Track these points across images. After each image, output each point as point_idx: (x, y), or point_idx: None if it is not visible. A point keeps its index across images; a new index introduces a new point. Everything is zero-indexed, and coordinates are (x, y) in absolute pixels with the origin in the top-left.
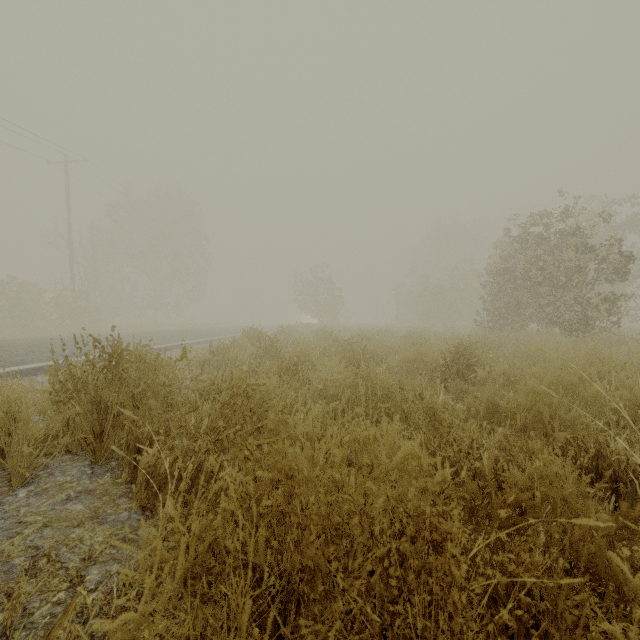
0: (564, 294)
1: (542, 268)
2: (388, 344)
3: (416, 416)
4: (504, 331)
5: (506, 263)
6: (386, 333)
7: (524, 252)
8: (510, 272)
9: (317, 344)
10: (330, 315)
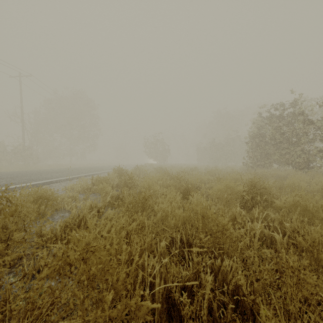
0: (295, 148)
1: (283, 133)
2: (200, 177)
3: (251, 253)
4: (261, 168)
5: (259, 131)
6: (195, 169)
7: (272, 124)
8: (263, 136)
9: (158, 178)
10: (163, 159)
